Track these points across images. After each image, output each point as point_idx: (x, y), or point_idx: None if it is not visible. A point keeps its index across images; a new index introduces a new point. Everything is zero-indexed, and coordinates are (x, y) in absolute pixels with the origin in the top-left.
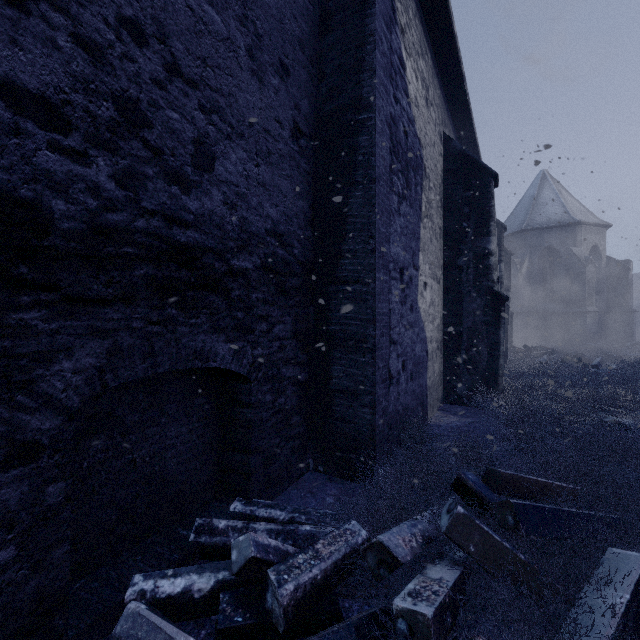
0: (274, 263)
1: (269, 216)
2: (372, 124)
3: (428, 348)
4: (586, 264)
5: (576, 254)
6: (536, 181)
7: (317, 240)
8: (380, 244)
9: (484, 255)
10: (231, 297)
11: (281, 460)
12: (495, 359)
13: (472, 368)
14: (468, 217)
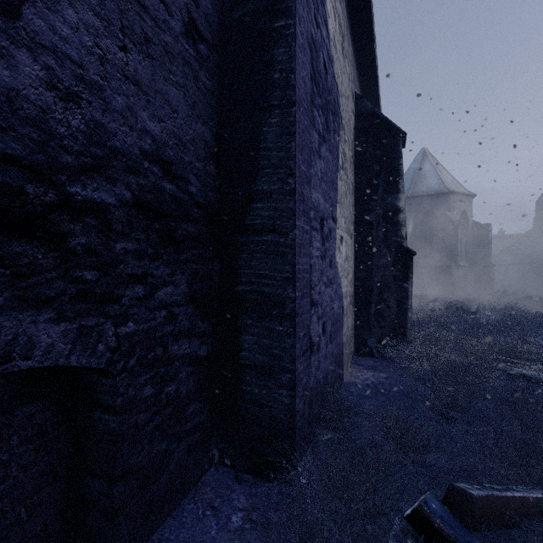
0: (157, 200)
1: (147, 132)
2: (291, 33)
3: (344, 304)
4: (458, 226)
5: (450, 218)
6: (418, 157)
7: (223, 179)
8: (300, 185)
9: (393, 212)
10: (68, 246)
11: (171, 469)
12: (404, 312)
13: (382, 321)
14: (378, 174)
